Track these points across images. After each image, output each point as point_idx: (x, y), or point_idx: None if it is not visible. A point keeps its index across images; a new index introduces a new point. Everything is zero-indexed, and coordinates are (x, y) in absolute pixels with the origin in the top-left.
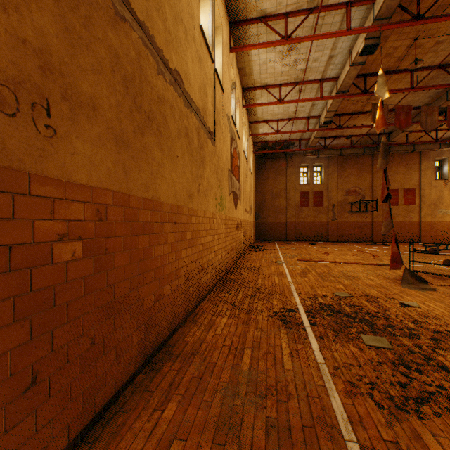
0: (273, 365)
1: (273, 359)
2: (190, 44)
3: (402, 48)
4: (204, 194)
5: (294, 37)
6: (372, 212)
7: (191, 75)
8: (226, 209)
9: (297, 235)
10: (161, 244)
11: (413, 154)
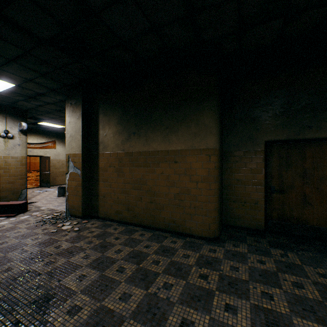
0: None
1: None
2: None
3: None
4: None
5: None
6: None
7: None
8: None
9: None
10: None
11: None
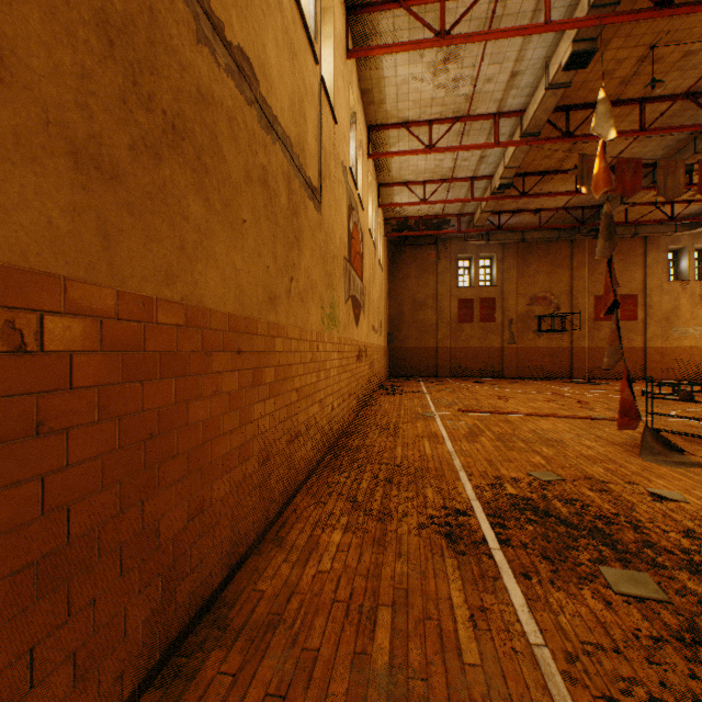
0: (438, 653)
1: (437, 636)
2: (273, 12)
3: (630, 61)
4: (300, 298)
5: (457, 34)
6: (571, 332)
7: (274, 72)
8: (340, 326)
9: (454, 368)
10: (205, 396)
11: (635, 240)
